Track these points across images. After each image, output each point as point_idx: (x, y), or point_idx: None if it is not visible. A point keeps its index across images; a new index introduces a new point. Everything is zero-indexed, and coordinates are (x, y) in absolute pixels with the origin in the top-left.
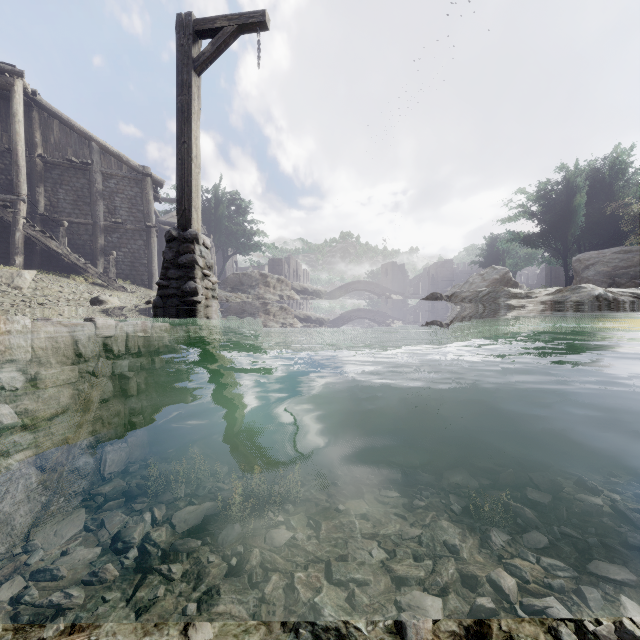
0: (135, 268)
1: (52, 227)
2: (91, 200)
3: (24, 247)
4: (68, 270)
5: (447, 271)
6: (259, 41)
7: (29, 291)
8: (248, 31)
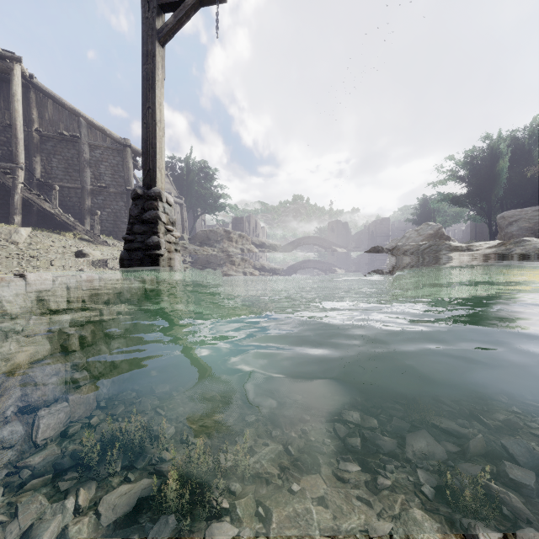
0: (117, 226)
1: (47, 191)
2: (80, 168)
3: (23, 208)
4: (60, 227)
5: (385, 228)
6: (218, 12)
7: (24, 245)
8: (207, 4)
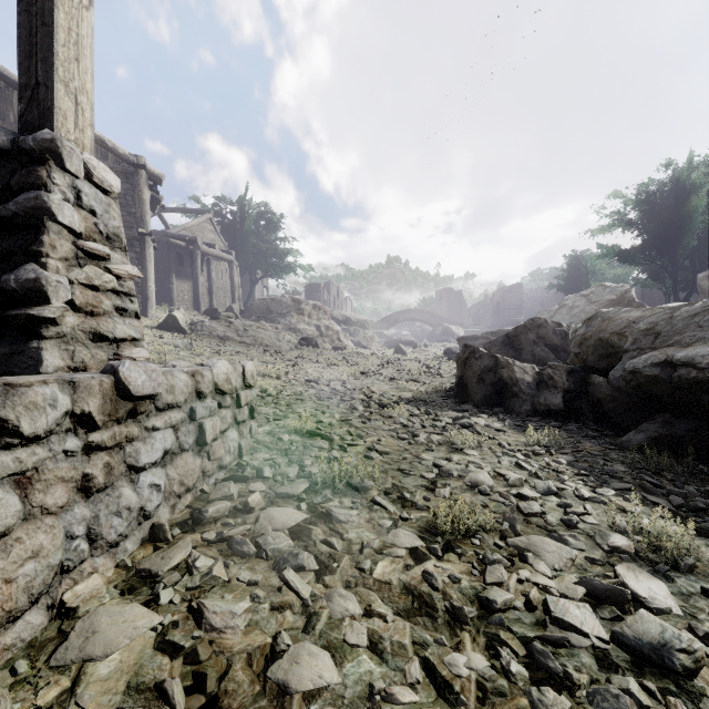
0: None
1: None
2: None
3: None
4: None
5: (515, 297)
6: None
7: None
8: None
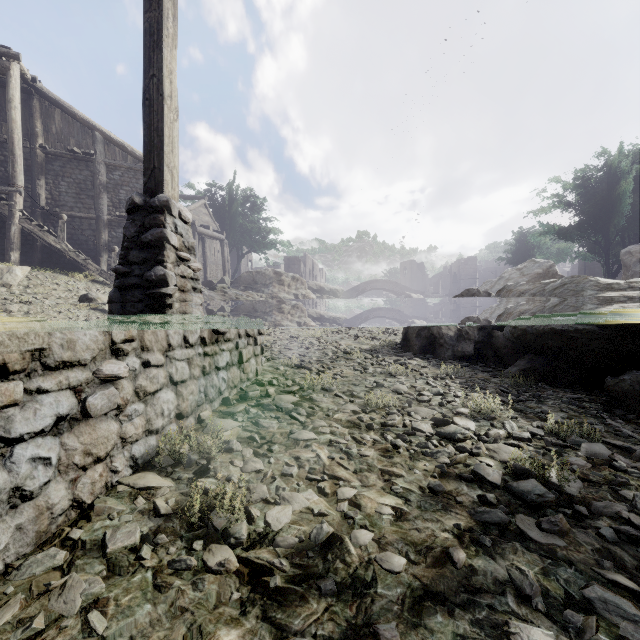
0: None
1: (53, 222)
2: (94, 193)
3: (24, 243)
4: (70, 267)
5: (470, 269)
6: None
7: (19, 289)
8: None
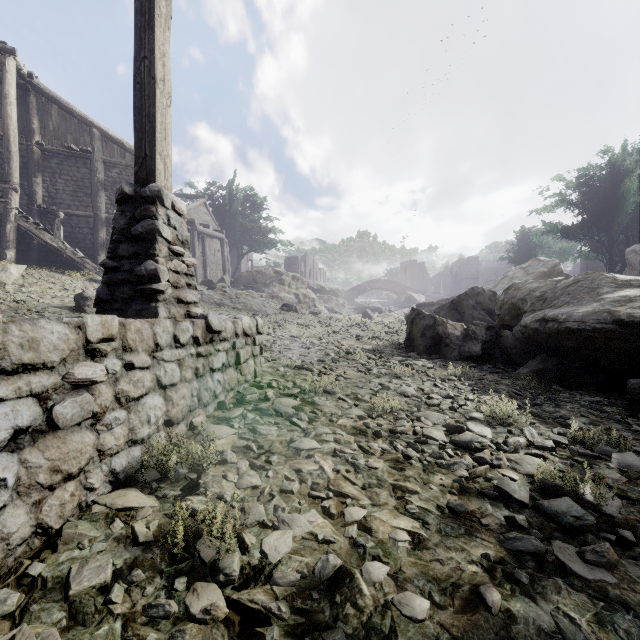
0: None
1: (50, 220)
2: (92, 191)
3: (20, 241)
4: (67, 266)
5: (472, 268)
6: None
7: (14, 287)
8: None
